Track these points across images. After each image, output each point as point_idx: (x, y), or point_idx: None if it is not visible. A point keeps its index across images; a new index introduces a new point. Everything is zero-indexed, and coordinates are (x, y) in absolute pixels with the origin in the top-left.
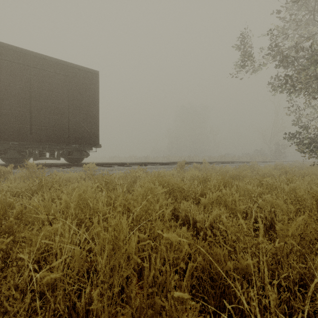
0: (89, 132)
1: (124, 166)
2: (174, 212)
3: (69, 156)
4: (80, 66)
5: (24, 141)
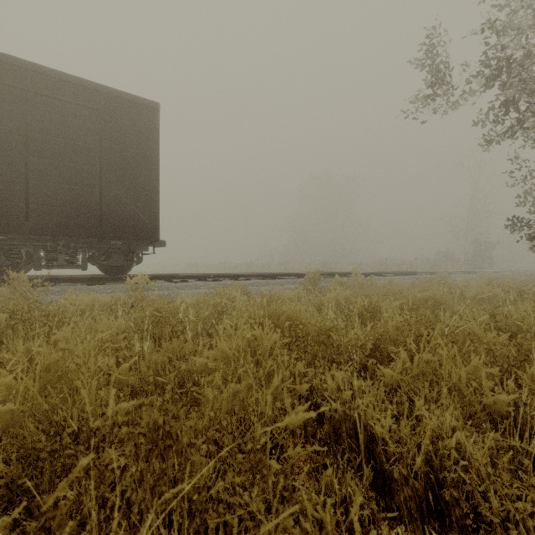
0: (140, 217)
1: (208, 281)
2: (309, 398)
3: (104, 262)
4: (123, 93)
5: (14, 233)
